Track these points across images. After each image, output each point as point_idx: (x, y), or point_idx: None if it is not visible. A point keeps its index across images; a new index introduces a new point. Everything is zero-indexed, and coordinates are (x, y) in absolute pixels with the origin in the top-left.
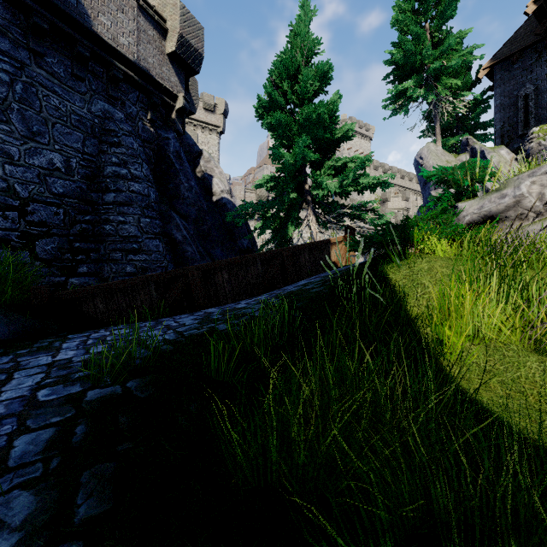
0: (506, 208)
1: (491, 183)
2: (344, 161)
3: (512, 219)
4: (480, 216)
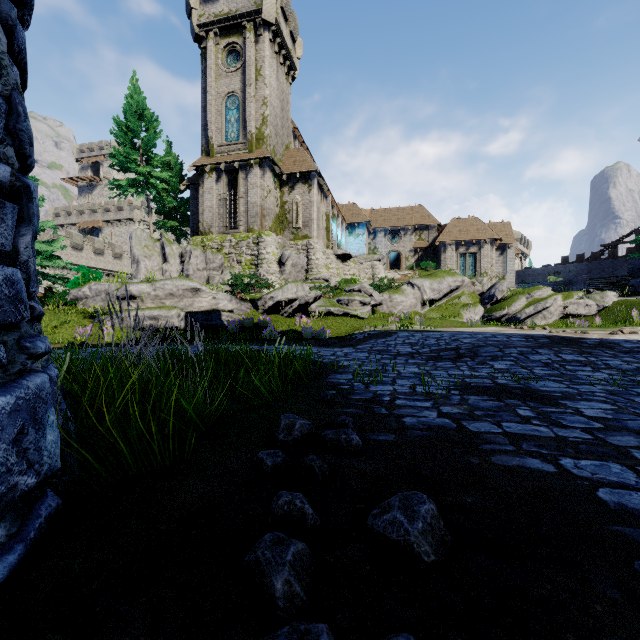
0: (82, 294)
1: (165, 265)
2: (43, 244)
3: (85, 298)
4: (74, 296)
